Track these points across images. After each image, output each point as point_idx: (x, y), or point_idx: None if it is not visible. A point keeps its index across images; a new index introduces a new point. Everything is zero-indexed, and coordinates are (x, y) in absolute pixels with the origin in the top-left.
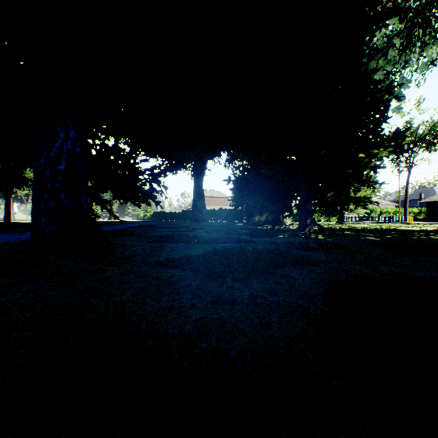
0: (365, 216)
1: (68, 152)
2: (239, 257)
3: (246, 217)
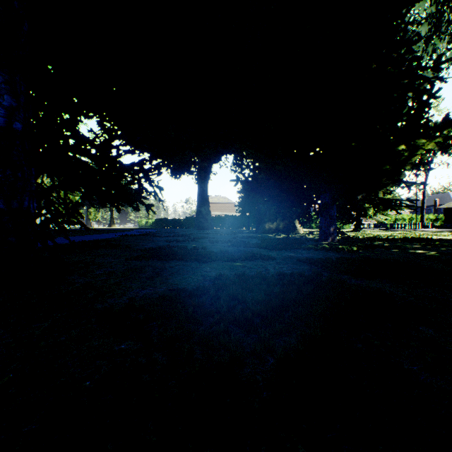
0: (379, 223)
1: None
2: (265, 302)
3: (253, 224)
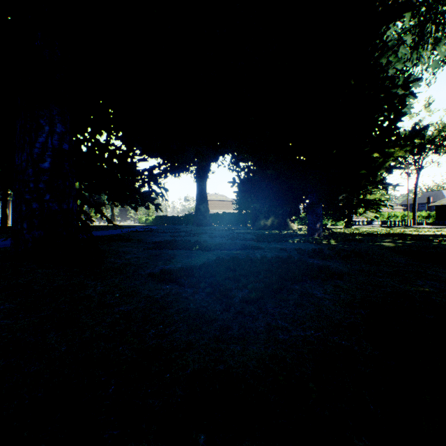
0: (372, 220)
1: (53, 149)
2: (247, 269)
3: (250, 221)
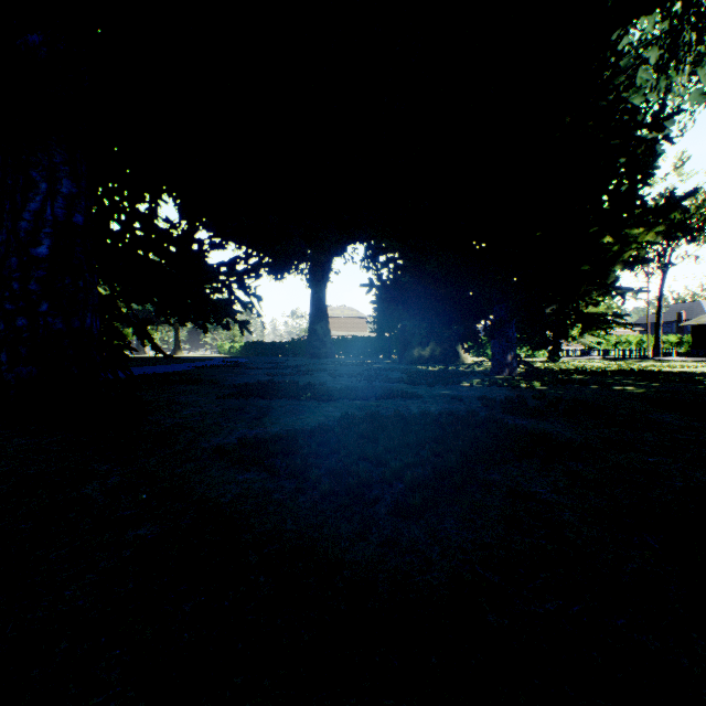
0: (591, 349)
1: (55, 222)
2: (399, 439)
3: (396, 350)
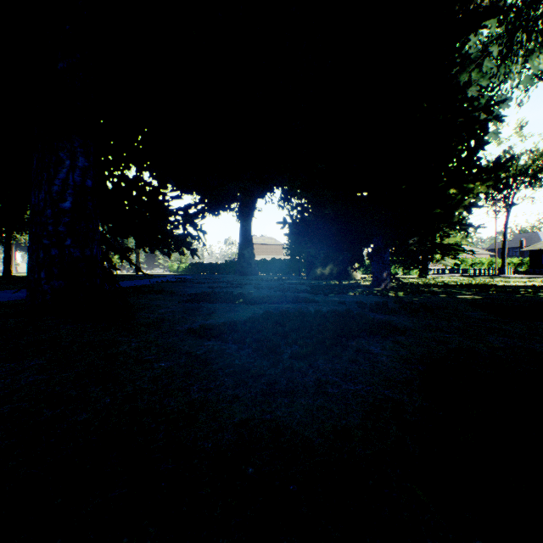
0: (453, 268)
1: (75, 186)
2: (298, 324)
3: (304, 269)
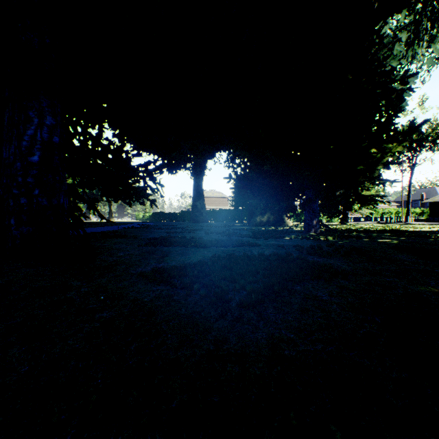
0: (367, 217)
1: (43, 142)
2: (245, 268)
3: (246, 217)
